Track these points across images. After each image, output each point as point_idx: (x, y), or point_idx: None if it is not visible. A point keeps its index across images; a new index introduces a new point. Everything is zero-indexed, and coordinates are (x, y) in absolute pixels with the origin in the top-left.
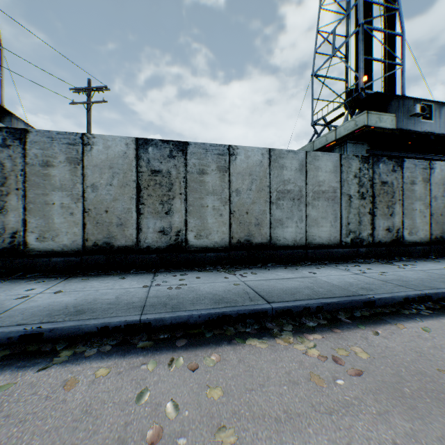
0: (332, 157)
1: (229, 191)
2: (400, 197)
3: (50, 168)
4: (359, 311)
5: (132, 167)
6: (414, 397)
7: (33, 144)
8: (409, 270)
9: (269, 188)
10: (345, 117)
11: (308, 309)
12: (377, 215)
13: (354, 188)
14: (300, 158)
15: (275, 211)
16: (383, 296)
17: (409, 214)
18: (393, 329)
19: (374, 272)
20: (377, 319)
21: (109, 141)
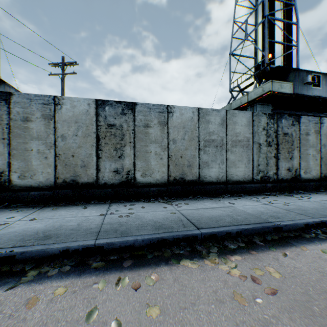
0: (246, 114)
1: (167, 140)
2: (297, 144)
3: (29, 122)
4: (270, 235)
5: (93, 122)
6: (323, 315)
7: (15, 104)
8: (305, 201)
9: (198, 138)
10: (254, 85)
11: (229, 234)
12: (280, 158)
13: (263, 138)
14: (221, 115)
15: (203, 156)
16: (288, 223)
17: (304, 158)
18: (298, 251)
19: (279, 203)
20: (285, 242)
21: (75, 102)
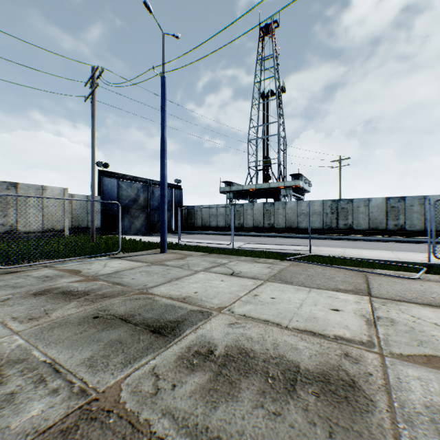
0: None
1: (423, 211)
2: None
3: (358, 208)
4: None
5: (383, 206)
6: None
7: (354, 202)
8: None
9: None
10: None
11: None
12: None
13: None
14: None
15: None
16: None
17: None
18: None
19: None
20: None
21: (376, 199)
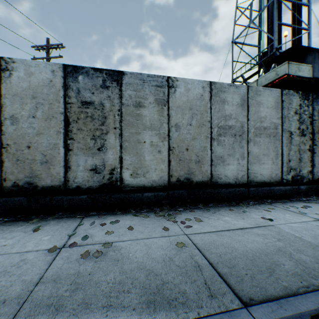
0: (273, 92)
1: (167, 126)
2: None
3: None
4: None
5: (59, 98)
6: None
7: None
8: None
9: (210, 123)
10: (261, 73)
11: (318, 318)
12: (316, 152)
13: (294, 125)
14: (241, 92)
15: (216, 148)
16: None
17: None
18: None
19: None
20: None
21: (32, 67)
